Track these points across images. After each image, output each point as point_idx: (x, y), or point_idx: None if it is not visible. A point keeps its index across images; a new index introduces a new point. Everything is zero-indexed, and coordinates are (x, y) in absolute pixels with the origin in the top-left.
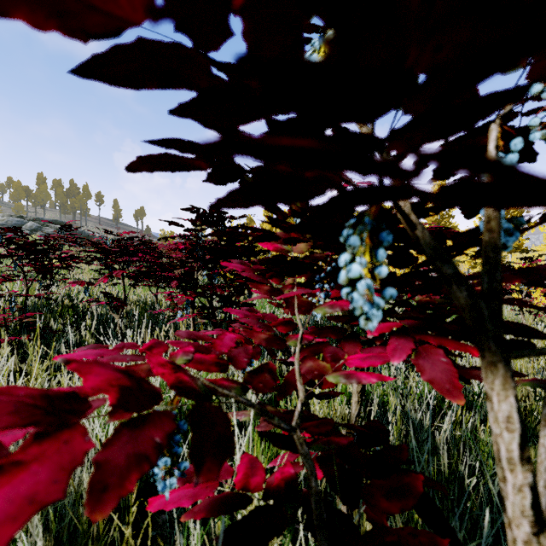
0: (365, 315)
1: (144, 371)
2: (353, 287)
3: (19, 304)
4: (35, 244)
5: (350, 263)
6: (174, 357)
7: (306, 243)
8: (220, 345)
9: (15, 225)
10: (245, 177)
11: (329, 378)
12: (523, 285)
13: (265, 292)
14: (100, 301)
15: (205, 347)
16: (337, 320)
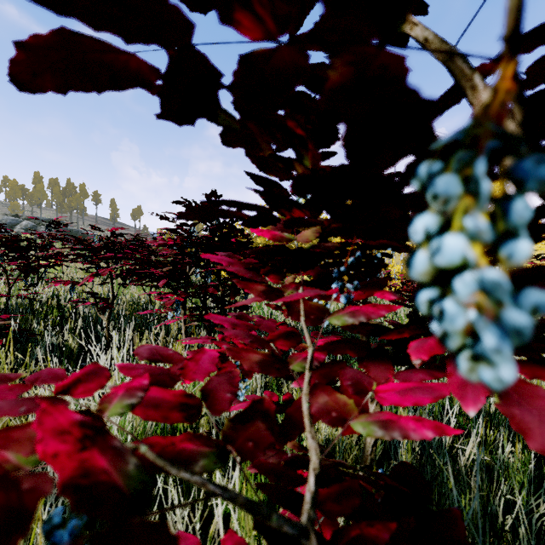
0: (472, 348)
1: (34, 440)
2: (445, 286)
3: (2, 304)
4: (17, 241)
5: (438, 233)
6: (107, 402)
7: (313, 230)
8: (193, 370)
9: (10, 224)
10: (227, 121)
11: (356, 426)
12: None
13: (259, 293)
14: (85, 302)
15: (169, 375)
16: (355, 330)
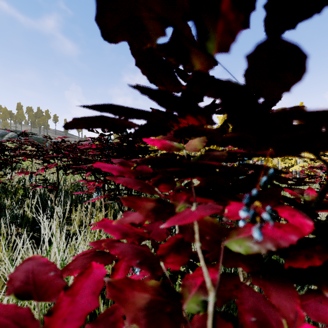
0: None
1: None
2: None
3: None
4: None
5: None
6: None
7: (200, 139)
8: (64, 315)
9: (1, 134)
10: None
11: None
12: (323, 172)
13: (147, 213)
14: (39, 185)
15: None
16: None
